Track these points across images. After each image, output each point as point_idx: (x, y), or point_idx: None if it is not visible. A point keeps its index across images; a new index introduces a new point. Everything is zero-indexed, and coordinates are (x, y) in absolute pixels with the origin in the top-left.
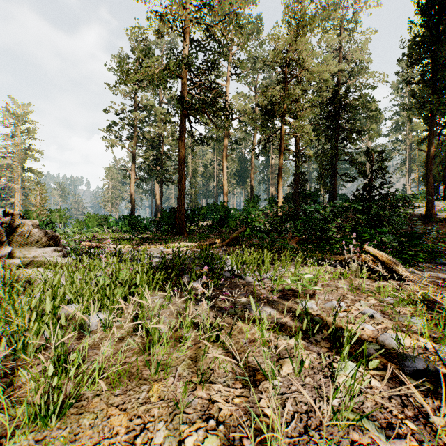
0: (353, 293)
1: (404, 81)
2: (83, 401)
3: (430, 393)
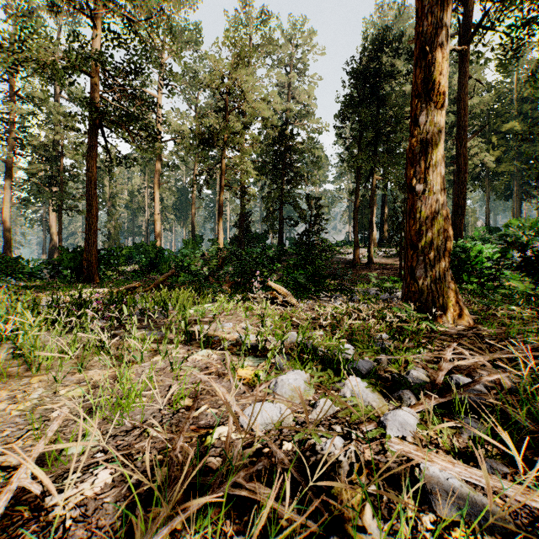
0: (248, 318)
1: (339, 134)
2: None
3: (244, 355)
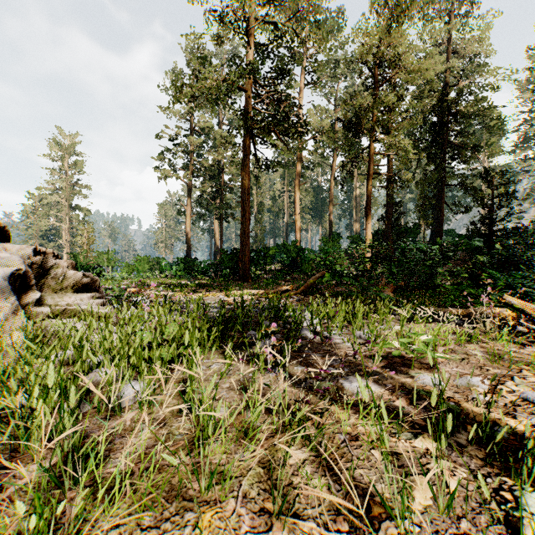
0: (495, 364)
1: None
2: (92, 534)
3: None
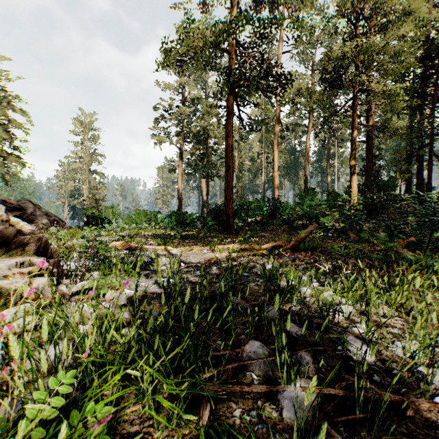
0: None
1: None
2: None
3: None
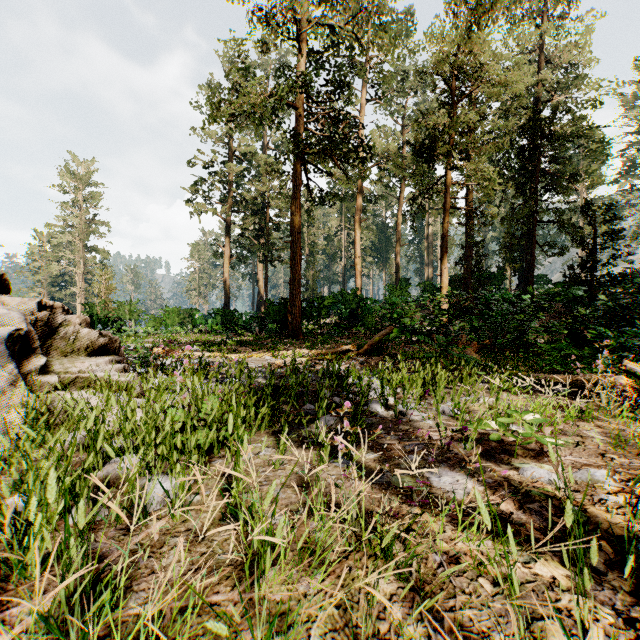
0: (619, 450)
1: None
2: None
3: None
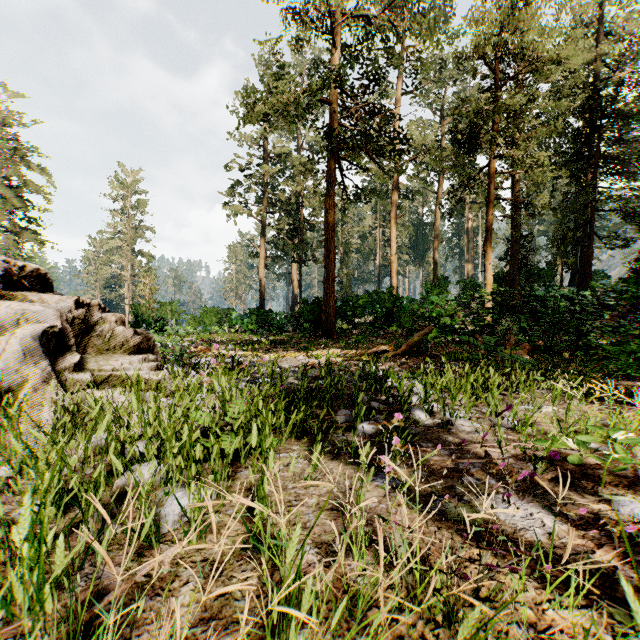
0: None
1: None
2: None
3: None
